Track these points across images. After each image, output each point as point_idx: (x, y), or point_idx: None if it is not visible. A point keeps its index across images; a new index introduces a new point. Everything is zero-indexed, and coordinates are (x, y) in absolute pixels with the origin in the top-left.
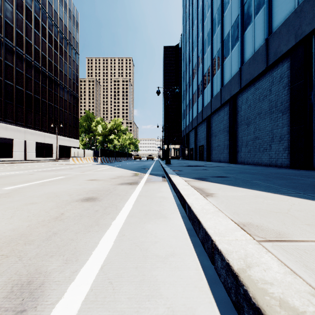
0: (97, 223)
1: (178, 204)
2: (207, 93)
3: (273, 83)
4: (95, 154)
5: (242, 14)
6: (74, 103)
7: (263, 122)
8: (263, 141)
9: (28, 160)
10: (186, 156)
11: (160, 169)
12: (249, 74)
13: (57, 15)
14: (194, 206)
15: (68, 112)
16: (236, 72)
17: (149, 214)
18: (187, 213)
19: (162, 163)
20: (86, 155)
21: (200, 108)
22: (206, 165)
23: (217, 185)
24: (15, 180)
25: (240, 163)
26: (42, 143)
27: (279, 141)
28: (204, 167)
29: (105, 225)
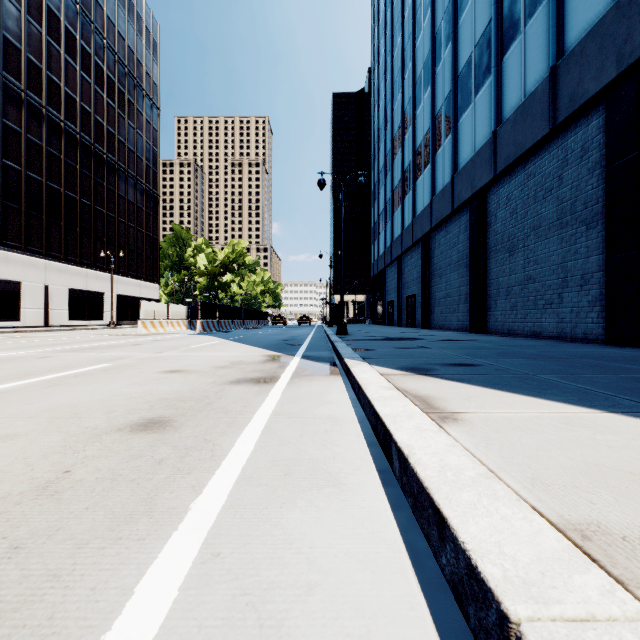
0: (150, 507)
1: (363, 418)
2: (423, 186)
3: (566, 163)
4: (192, 313)
5: (498, 18)
6: (149, 208)
7: (543, 246)
8: (544, 287)
9: (52, 326)
10: (380, 318)
11: (325, 346)
12: (514, 144)
13: (113, 28)
14: (418, 457)
15: (137, 228)
16: (485, 140)
17: (295, 472)
18: (397, 471)
19: (330, 333)
20: (172, 316)
21: (408, 217)
22: (423, 336)
23: (461, 388)
24: (1, 373)
25: (494, 332)
26: (82, 291)
27: (581, 286)
28: (420, 340)
29: (171, 513)
